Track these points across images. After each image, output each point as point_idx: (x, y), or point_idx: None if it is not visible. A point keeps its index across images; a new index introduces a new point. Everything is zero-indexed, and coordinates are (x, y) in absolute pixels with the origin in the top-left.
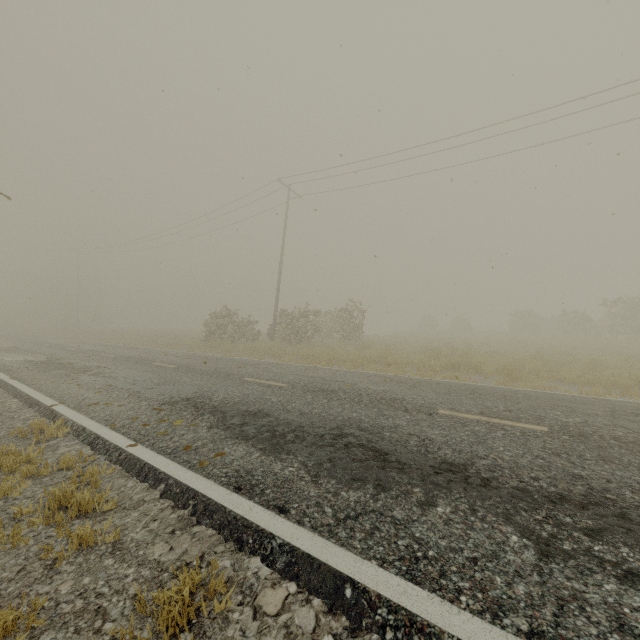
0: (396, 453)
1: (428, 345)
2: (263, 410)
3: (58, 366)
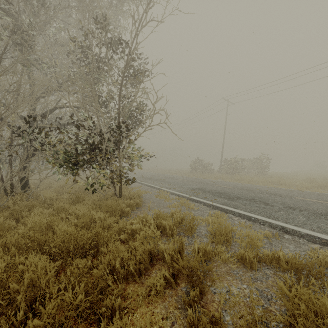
0: (272, 204)
1: (309, 177)
2: (224, 192)
3: (149, 178)
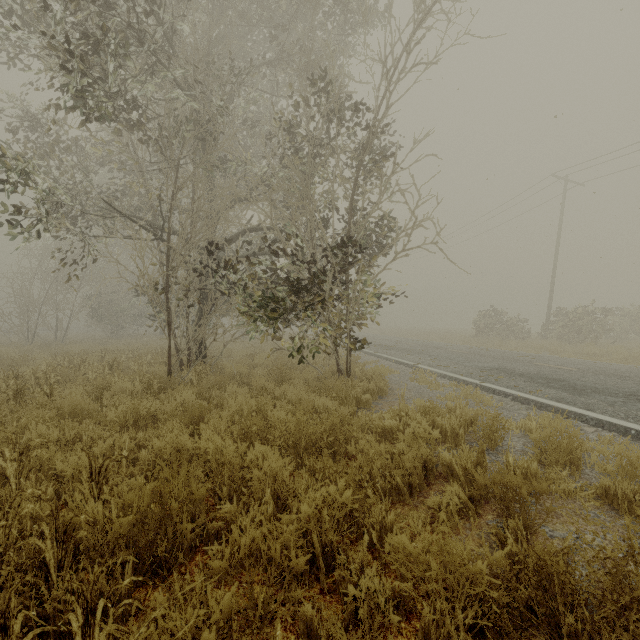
0: None
1: None
2: (560, 379)
3: (389, 347)
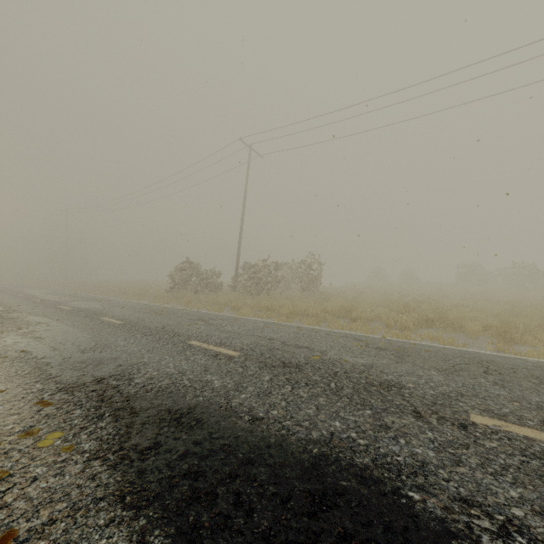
0: None
1: (390, 297)
2: (195, 409)
3: None
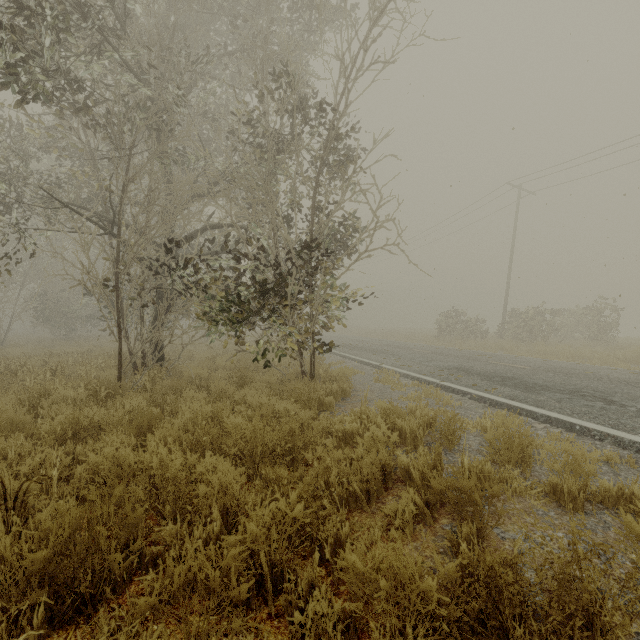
0: (622, 402)
1: None
2: (514, 377)
3: (355, 348)
